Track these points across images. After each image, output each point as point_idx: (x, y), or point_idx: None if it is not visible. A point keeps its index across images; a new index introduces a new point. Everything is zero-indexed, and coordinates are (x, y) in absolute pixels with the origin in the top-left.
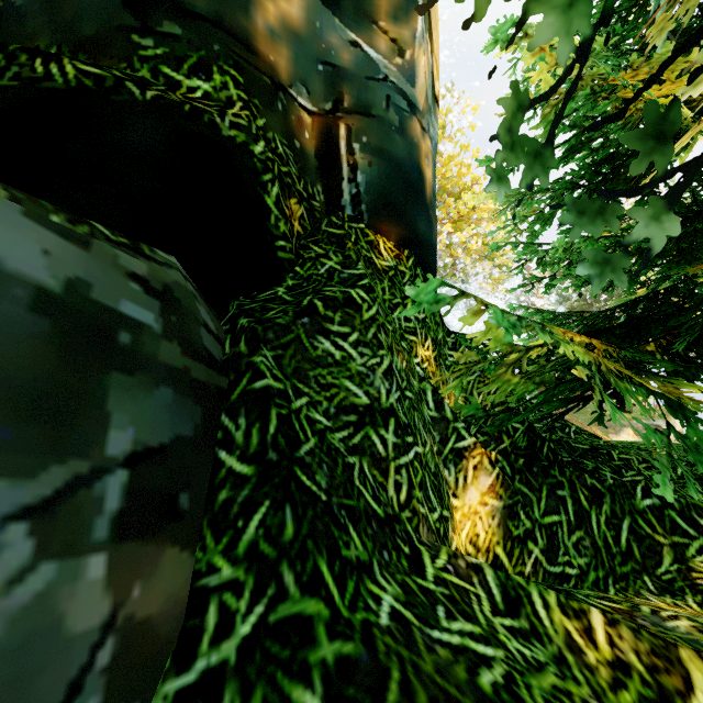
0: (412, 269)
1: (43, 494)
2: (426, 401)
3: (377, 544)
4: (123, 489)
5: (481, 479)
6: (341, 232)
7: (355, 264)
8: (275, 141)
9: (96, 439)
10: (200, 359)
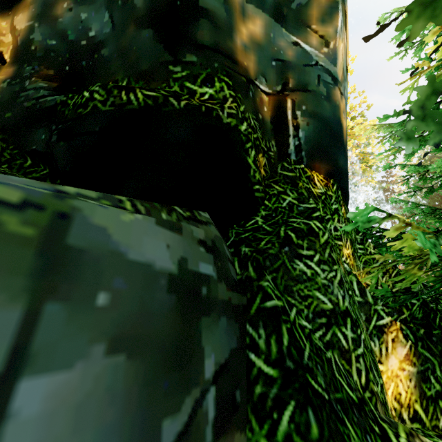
0: (336, 192)
1: (184, 421)
2: (353, 289)
3: (362, 430)
4: (214, 400)
5: (398, 349)
6: (292, 174)
7: (307, 199)
8: (249, 118)
9: (200, 370)
10: (234, 289)
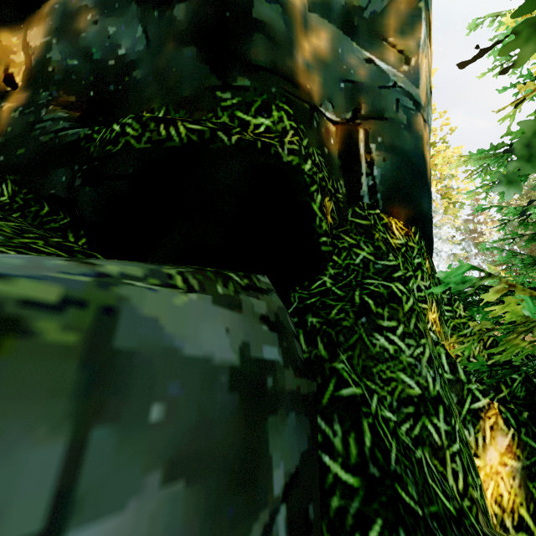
0: (418, 243)
1: None
2: (441, 364)
3: None
4: (285, 523)
5: (498, 439)
6: (366, 222)
7: (386, 255)
8: (313, 154)
9: (268, 485)
10: (302, 374)
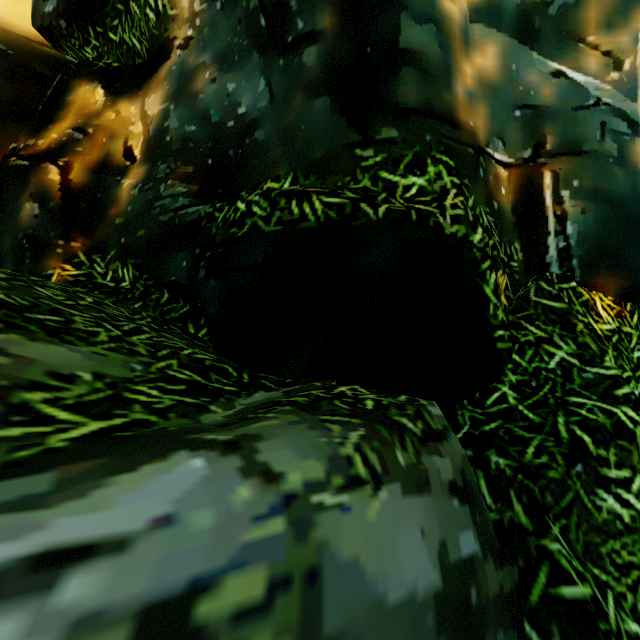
0: (638, 327)
1: None
2: None
3: None
4: None
5: None
6: (560, 305)
7: (599, 358)
8: (480, 214)
9: None
10: (501, 559)
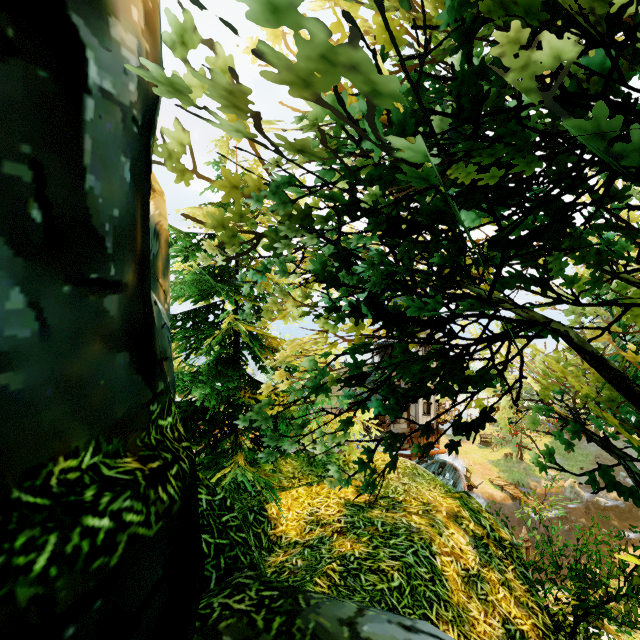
0: None
1: None
2: None
3: None
4: None
5: None
6: None
7: (215, 490)
8: None
9: None
10: None
